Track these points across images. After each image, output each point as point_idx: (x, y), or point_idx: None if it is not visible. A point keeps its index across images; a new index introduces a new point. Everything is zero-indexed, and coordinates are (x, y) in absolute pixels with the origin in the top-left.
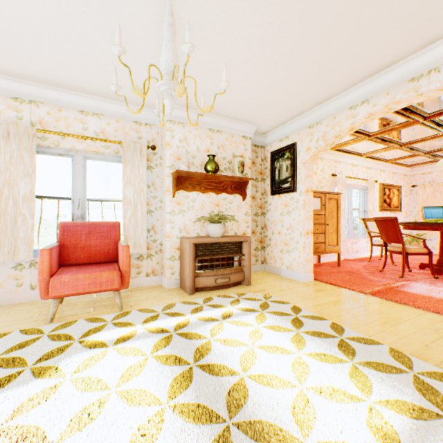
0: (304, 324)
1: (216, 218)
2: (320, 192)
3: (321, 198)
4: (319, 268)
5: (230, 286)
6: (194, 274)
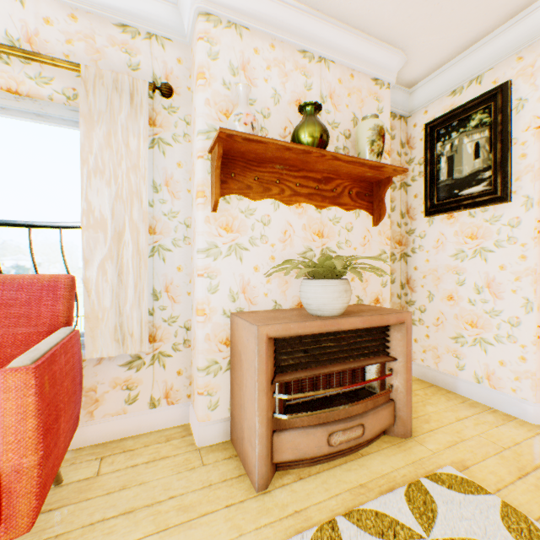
0: None
1: (337, 264)
2: None
3: None
4: None
5: (361, 445)
6: (269, 425)
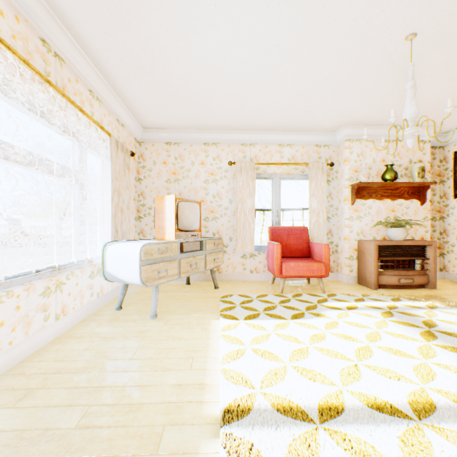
0: None
1: (402, 222)
2: None
3: None
4: None
5: (412, 288)
6: (377, 272)
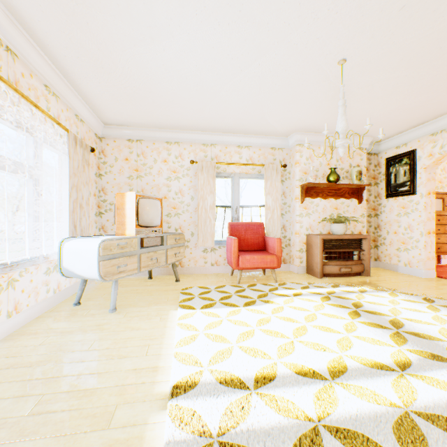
0: (435, 302)
1: (342, 219)
2: (442, 193)
3: (443, 199)
4: (440, 268)
5: (350, 276)
6: (322, 263)
